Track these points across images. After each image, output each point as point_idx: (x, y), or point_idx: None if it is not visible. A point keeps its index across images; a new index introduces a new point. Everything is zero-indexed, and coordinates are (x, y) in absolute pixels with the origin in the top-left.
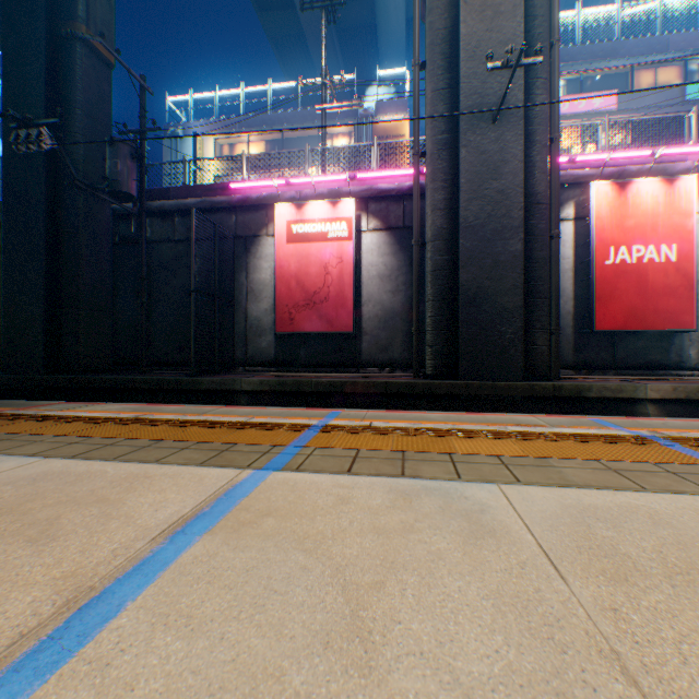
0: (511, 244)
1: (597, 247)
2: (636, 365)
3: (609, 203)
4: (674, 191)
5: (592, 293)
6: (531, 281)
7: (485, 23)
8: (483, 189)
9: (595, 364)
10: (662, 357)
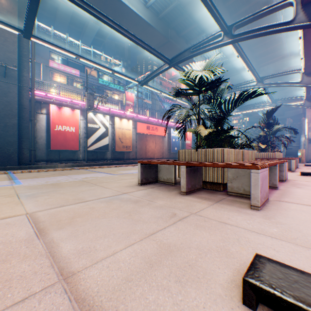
0: (13, 120)
1: (53, 124)
2: (67, 160)
3: (57, 112)
4: (75, 113)
5: (51, 138)
6: (23, 133)
7: (2, 41)
8: (1, 99)
9: (54, 160)
10: (74, 157)
